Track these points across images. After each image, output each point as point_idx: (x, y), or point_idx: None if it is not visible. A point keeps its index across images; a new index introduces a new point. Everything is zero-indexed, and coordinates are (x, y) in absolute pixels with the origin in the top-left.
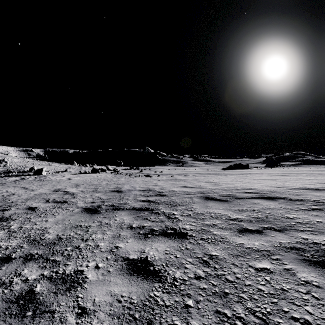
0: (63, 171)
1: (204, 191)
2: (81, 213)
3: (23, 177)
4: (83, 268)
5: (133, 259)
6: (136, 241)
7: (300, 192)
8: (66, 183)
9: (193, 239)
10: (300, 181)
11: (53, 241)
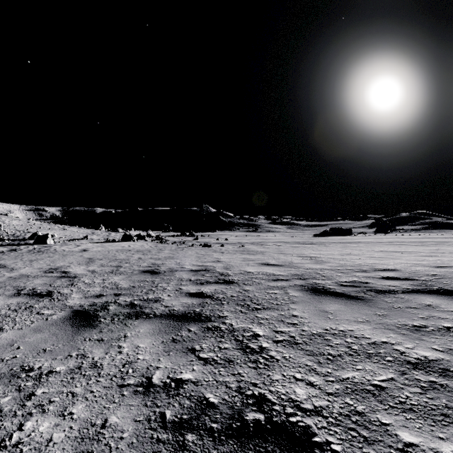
0: (81, 239)
1: (304, 274)
2: (60, 323)
3: (16, 247)
4: None
5: None
6: None
7: None
8: (76, 256)
9: None
10: None
11: None
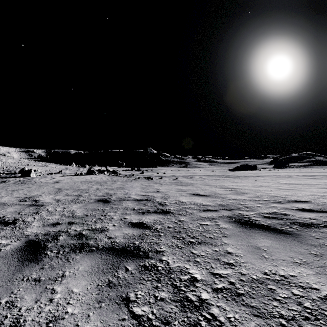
0: (57, 173)
1: (229, 205)
2: (10, 256)
3: (6, 179)
4: None
5: None
6: None
7: None
8: (49, 187)
9: None
10: None
11: None
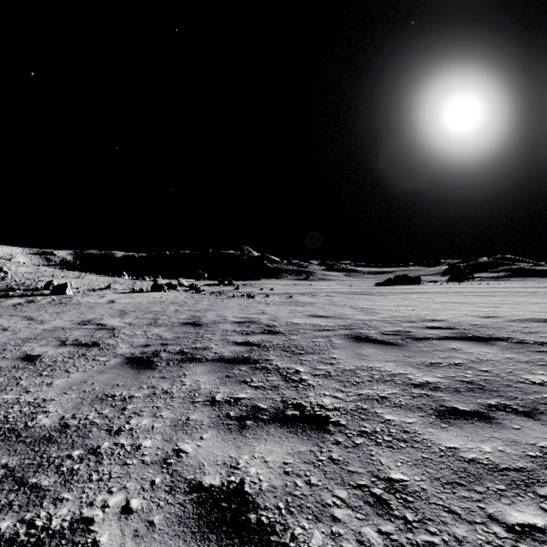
0: (103, 289)
1: (351, 325)
2: (120, 367)
3: (32, 298)
4: (94, 514)
5: (212, 487)
6: (220, 438)
7: (534, 328)
8: (105, 308)
9: (342, 433)
10: (521, 305)
11: (48, 434)
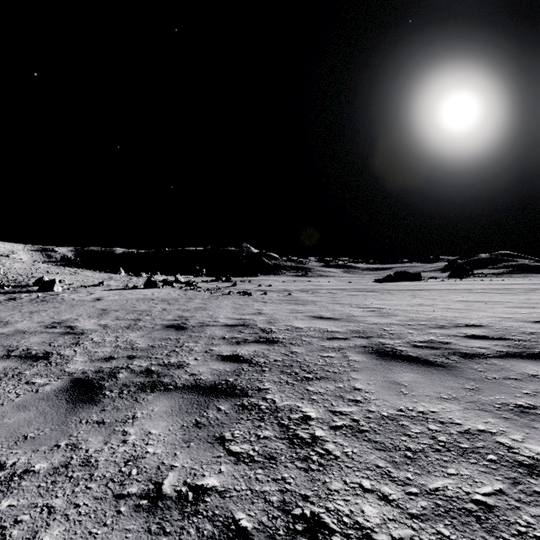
0: (95, 285)
1: (367, 331)
2: (53, 397)
3: (16, 296)
4: None
5: None
6: None
7: None
8: (87, 307)
9: None
10: None
11: None
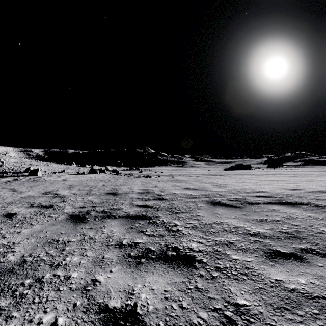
0: (60, 172)
1: (210, 194)
2: (65, 221)
3: (17, 178)
4: None
5: (114, 309)
6: (123, 271)
7: (323, 196)
8: (60, 184)
9: (204, 269)
10: (313, 182)
11: (11, 267)
